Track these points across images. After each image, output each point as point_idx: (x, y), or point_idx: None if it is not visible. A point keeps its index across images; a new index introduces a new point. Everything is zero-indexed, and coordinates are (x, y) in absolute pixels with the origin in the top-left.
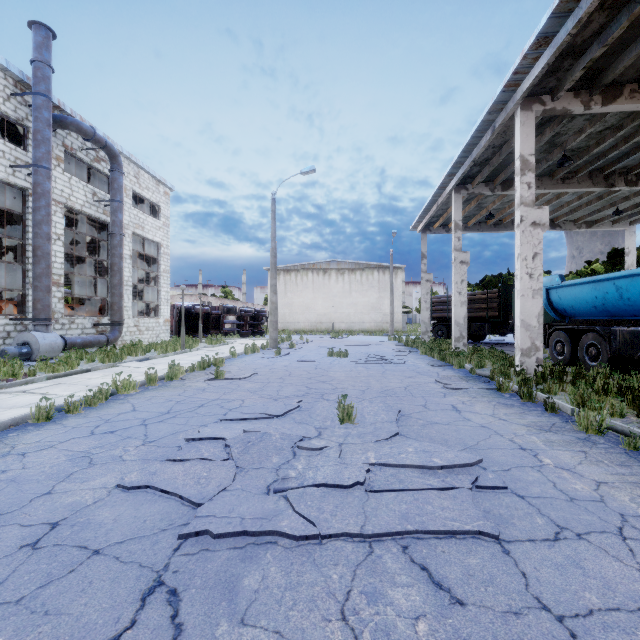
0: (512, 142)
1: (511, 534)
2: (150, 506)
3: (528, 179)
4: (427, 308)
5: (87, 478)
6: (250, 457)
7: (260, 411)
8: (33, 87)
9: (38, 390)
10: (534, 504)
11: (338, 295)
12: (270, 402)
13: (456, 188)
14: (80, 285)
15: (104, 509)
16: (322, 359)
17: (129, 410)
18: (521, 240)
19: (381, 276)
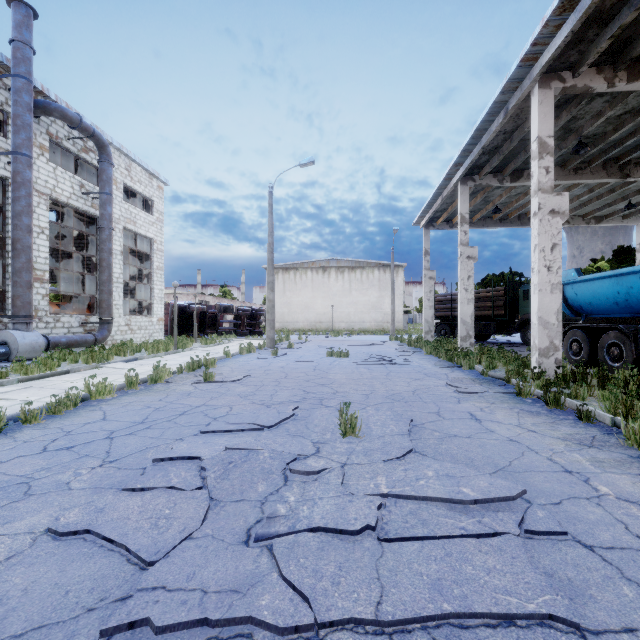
0: (525, 127)
1: (596, 618)
2: (82, 565)
3: (546, 163)
4: (430, 306)
5: (13, 517)
6: (230, 484)
7: (249, 420)
8: (12, 69)
9: (2, 395)
10: (611, 561)
11: (338, 294)
12: (261, 409)
13: (462, 179)
14: (71, 283)
15: (16, 570)
16: (321, 359)
17: (98, 419)
18: (538, 230)
19: (382, 274)
